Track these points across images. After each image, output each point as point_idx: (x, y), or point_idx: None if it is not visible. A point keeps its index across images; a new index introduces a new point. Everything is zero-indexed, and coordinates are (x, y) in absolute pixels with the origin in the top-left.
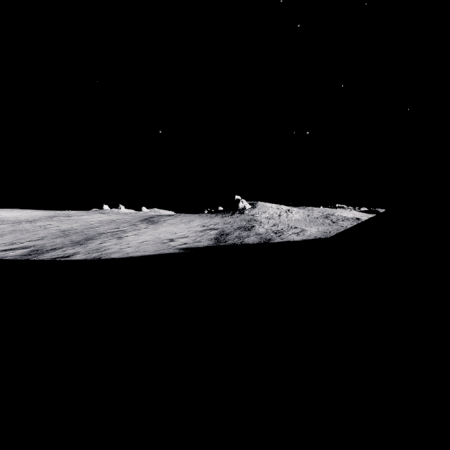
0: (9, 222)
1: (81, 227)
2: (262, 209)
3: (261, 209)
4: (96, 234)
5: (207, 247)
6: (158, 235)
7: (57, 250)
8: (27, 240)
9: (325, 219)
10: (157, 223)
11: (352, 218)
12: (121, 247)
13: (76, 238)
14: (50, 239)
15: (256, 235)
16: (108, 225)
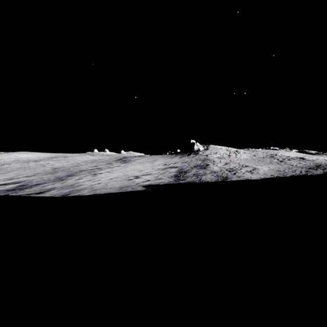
0: (21, 161)
1: (70, 165)
2: (213, 150)
3: (212, 150)
4: (78, 171)
5: (168, 185)
6: (126, 172)
7: (39, 186)
8: (24, 175)
9: (272, 159)
10: (128, 162)
11: (296, 157)
12: (93, 183)
13: (61, 174)
14: (41, 175)
15: (212, 173)
16: (90, 164)
